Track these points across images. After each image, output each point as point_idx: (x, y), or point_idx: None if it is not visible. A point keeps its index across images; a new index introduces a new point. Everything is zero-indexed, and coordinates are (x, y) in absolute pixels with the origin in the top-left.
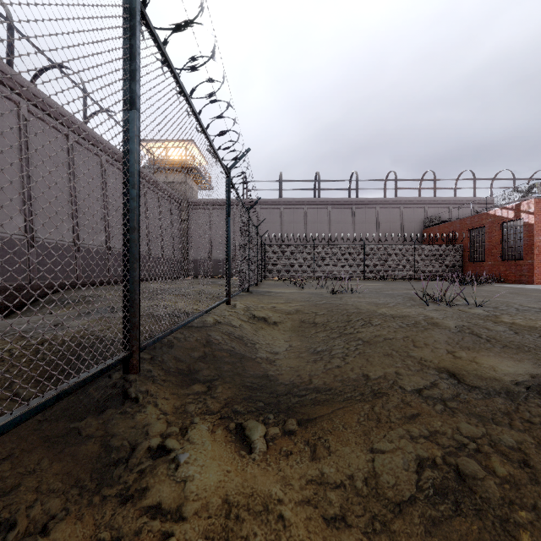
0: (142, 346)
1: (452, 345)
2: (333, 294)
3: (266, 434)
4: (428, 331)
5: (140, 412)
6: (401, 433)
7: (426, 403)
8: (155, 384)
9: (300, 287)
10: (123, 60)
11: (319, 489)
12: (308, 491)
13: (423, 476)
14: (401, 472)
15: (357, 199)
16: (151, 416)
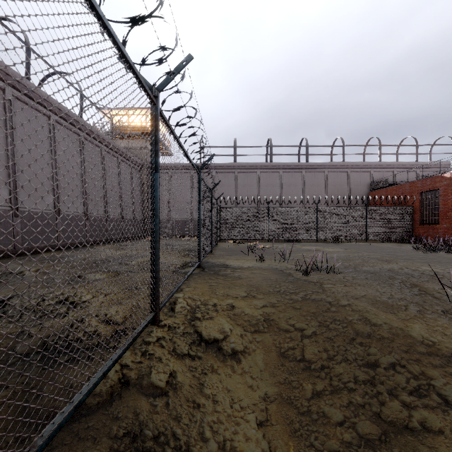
0: None
1: None
2: (306, 275)
3: None
4: None
5: None
6: None
7: None
8: None
9: (260, 260)
10: None
11: None
12: None
13: None
14: None
15: (307, 164)
16: None
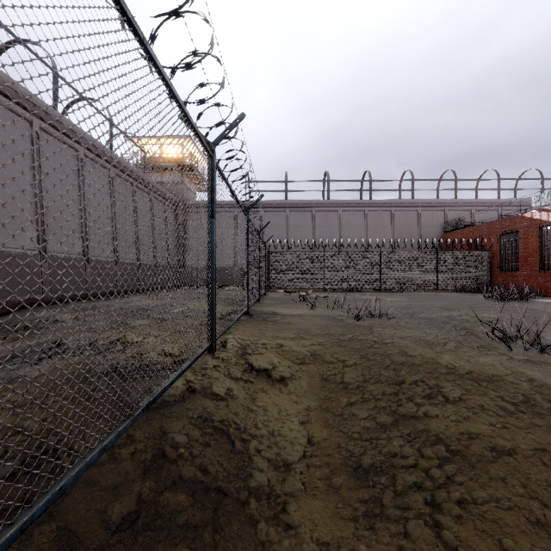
0: None
1: None
2: (357, 320)
3: None
4: None
5: None
6: None
7: None
8: None
9: (312, 307)
10: None
11: None
12: None
13: None
14: None
15: (370, 201)
16: None
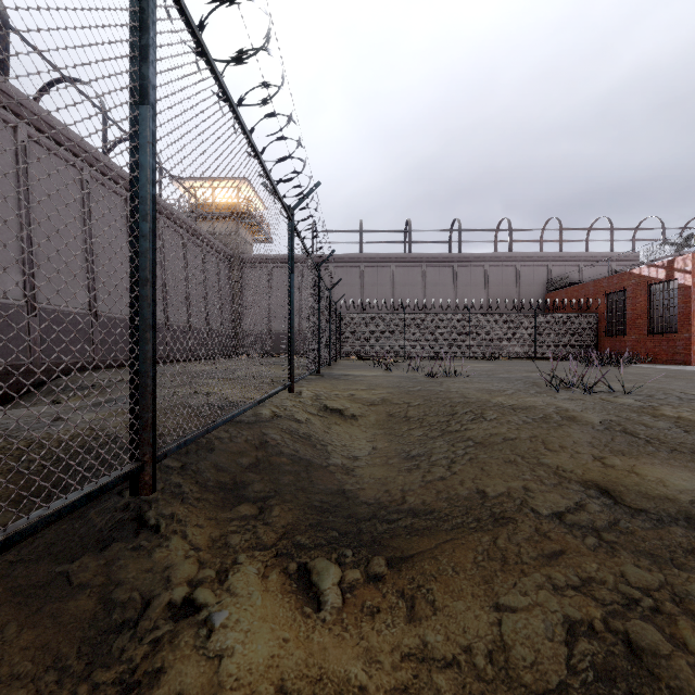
0: (160, 453)
1: (599, 448)
2: (430, 378)
3: (342, 580)
4: (563, 429)
5: (161, 546)
6: (540, 580)
7: (572, 534)
8: (184, 504)
9: (387, 369)
10: (130, 31)
11: (421, 670)
12: (404, 673)
13: (577, 650)
14: (542, 644)
15: (459, 255)
16: (176, 553)
